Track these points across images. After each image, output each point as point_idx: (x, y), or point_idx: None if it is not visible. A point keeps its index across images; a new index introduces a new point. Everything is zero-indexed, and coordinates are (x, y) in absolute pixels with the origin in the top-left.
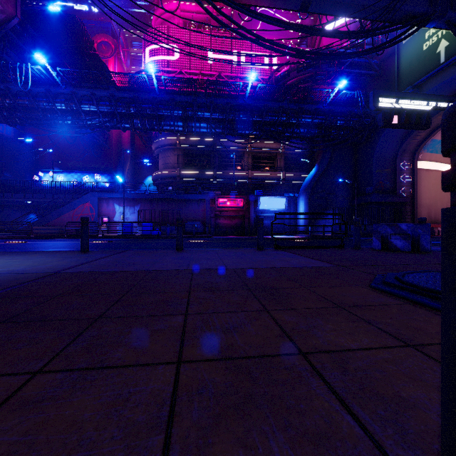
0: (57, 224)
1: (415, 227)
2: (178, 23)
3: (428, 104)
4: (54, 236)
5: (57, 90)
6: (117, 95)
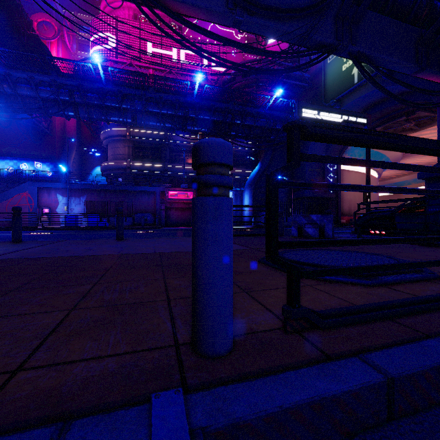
0: None
1: (322, 218)
2: (128, 15)
3: (340, 117)
4: None
5: None
6: (59, 81)
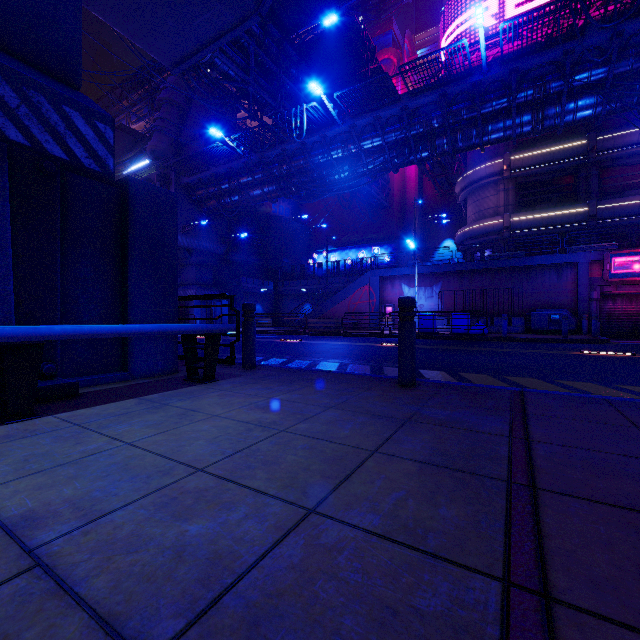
0: (332, 316)
1: None
2: None
3: None
4: (330, 332)
5: (333, 131)
6: (411, 105)
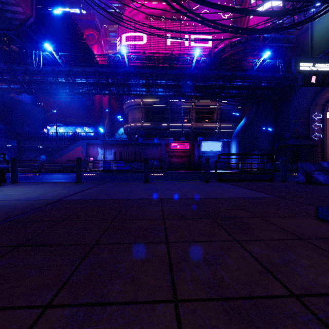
0: (59, 162)
1: None
2: (142, 17)
3: None
4: (57, 170)
5: (59, 68)
6: (99, 70)
